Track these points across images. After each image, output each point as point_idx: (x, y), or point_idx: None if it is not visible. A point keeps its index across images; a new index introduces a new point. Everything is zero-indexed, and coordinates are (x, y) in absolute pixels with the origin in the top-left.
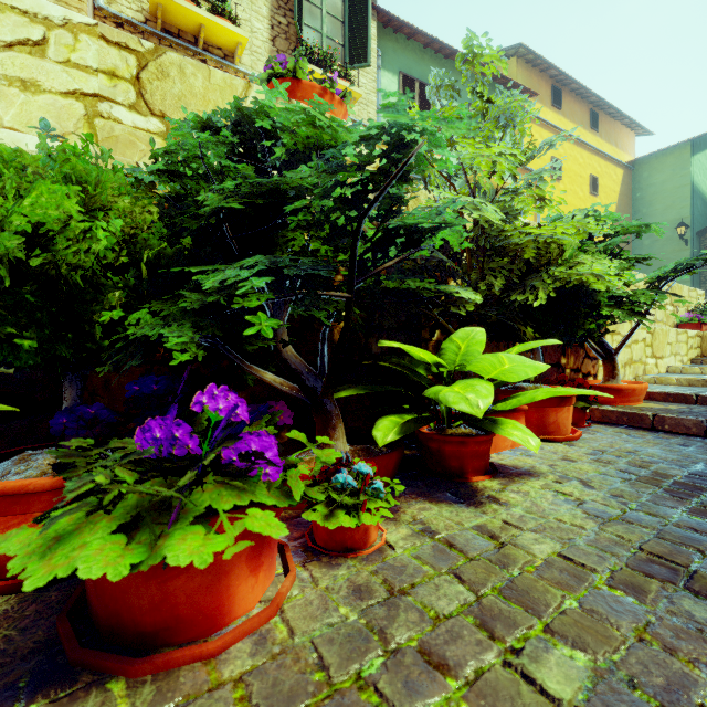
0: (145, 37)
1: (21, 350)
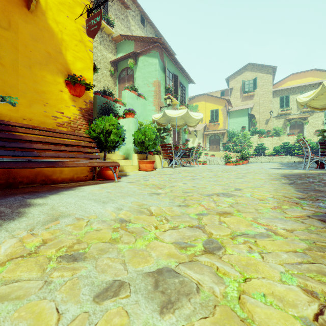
0: (277, 117)
1: (277, 152)
